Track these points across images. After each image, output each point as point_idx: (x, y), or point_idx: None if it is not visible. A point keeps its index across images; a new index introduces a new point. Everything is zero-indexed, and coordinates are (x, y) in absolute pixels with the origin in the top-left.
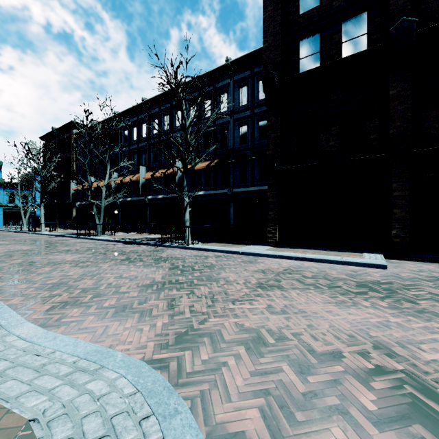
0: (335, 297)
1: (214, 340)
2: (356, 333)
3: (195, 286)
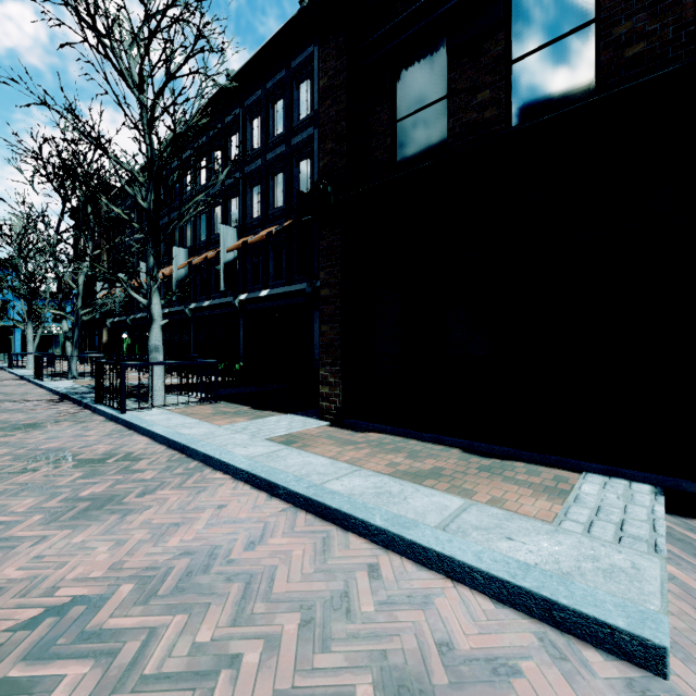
0: None
1: None
2: None
3: None
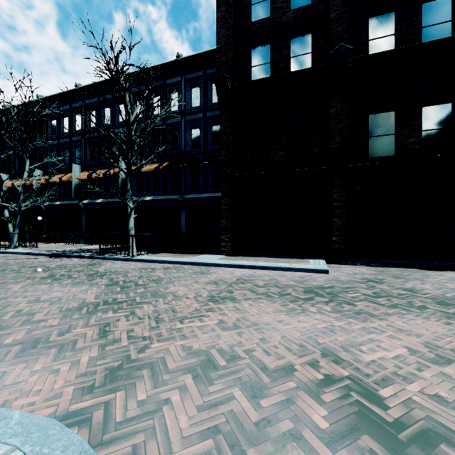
0: (286, 305)
1: (155, 371)
2: (306, 341)
3: (137, 305)
